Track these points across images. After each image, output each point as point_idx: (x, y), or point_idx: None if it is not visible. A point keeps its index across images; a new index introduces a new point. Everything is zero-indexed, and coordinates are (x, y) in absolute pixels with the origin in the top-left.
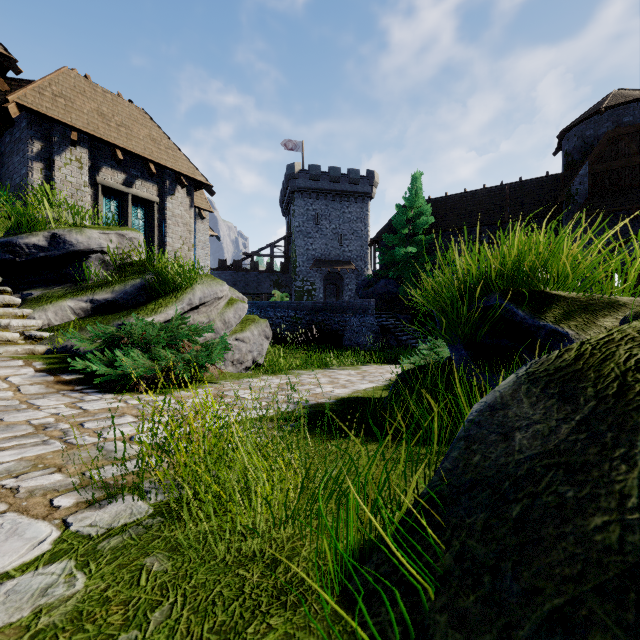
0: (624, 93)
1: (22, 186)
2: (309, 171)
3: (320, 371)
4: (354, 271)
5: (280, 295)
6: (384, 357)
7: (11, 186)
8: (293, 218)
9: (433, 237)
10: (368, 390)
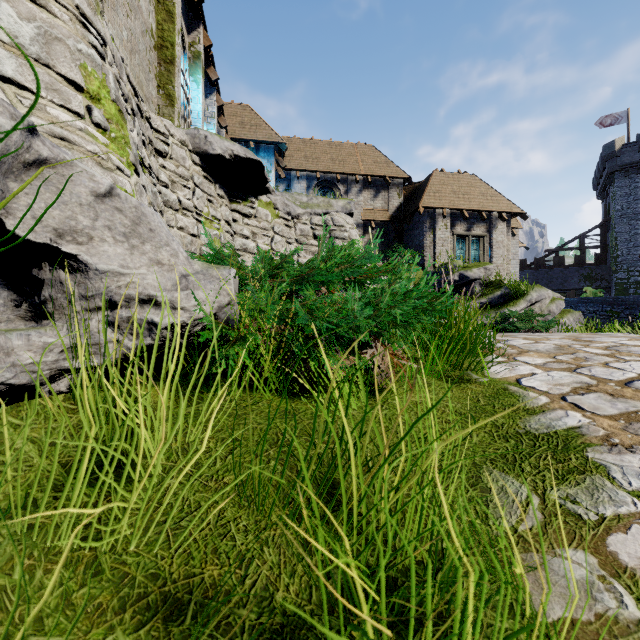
0: None
1: (420, 246)
2: (637, 142)
3: None
4: None
5: (592, 291)
6: None
7: (412, 246)
8: (612, 202)
9: None
10: None
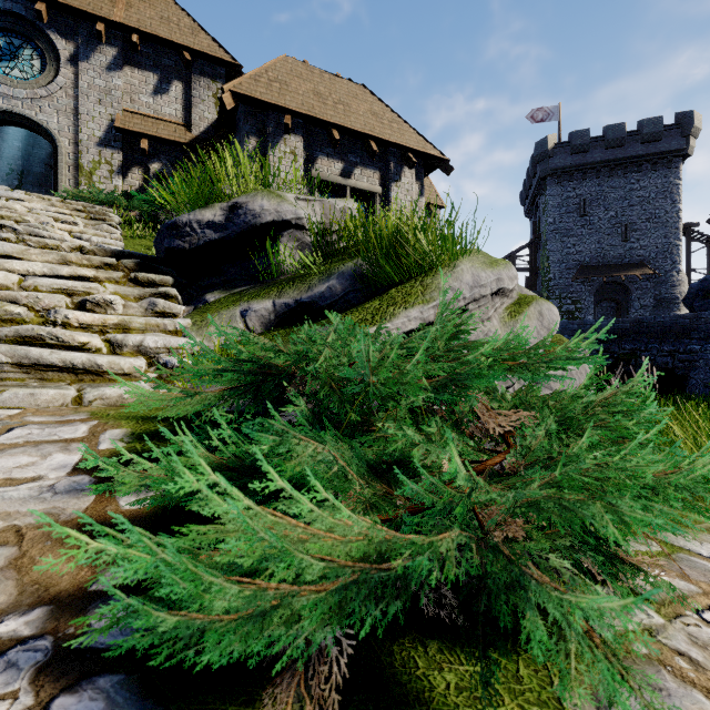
0: None
1: None
2: (570, 142)
3: None
4: (650, 277)
5: None
6: None
7: None
8: (544, 214)
9: None
10: None
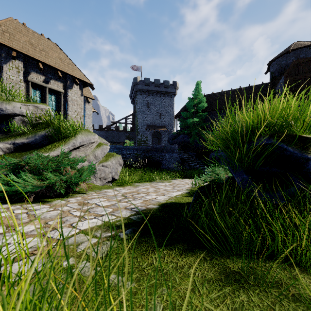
0: (300, 43)
1: None
2: (144, 81)
3: (149, 183)
4: (167, 131)
5: (129, 142)
6: (183, 174)
7: None
8: (136, 104)
9: (206, 113)
10: (177, 197)
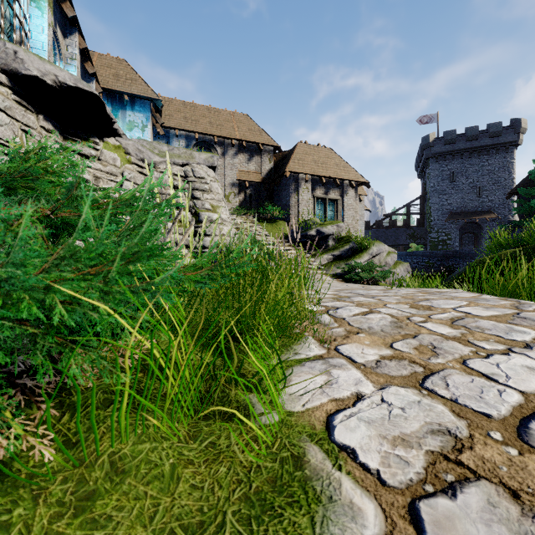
0: None
1: (287, 205)
2: (444, 137)
3: None
4: (495, 219)
5: (416, 247)
6: None
7: (281, 205)
8: (428, 180)
9: None
10: None
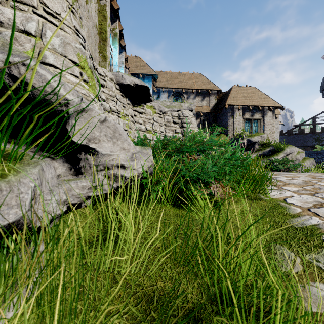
0: None
1: (226, 125)
2: None
3: None
4: None
5: (320, 147)
6: None
7: (222, 125)
8: None
9: None
10: None
